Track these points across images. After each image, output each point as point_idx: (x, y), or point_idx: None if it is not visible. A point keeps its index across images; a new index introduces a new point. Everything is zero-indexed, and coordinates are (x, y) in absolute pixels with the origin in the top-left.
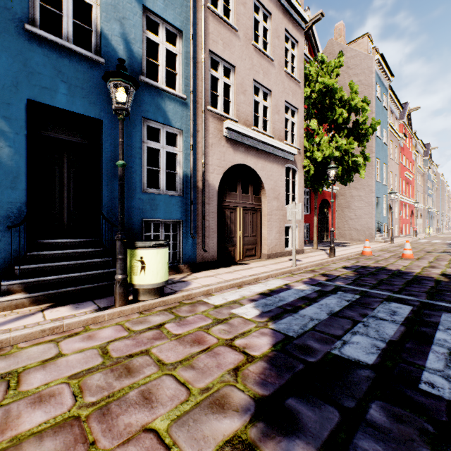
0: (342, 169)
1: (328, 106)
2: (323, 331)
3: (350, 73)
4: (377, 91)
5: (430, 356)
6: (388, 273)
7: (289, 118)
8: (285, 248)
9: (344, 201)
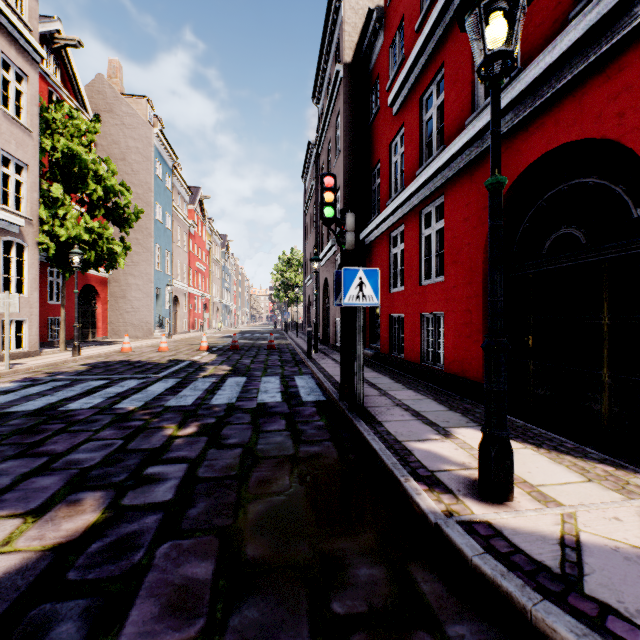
0: (97, 255)
1: (79, 175)
2: (5, 405)
3: (127, 133)
4: (158, 169)
5: (85, 398)
6: (126, 363)
7: (13, 174)
8: (3, 350)
9: (119, 289)
